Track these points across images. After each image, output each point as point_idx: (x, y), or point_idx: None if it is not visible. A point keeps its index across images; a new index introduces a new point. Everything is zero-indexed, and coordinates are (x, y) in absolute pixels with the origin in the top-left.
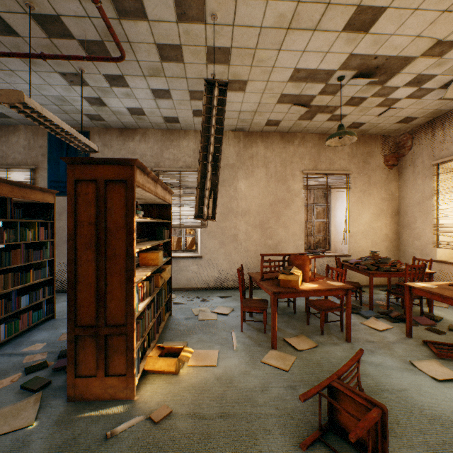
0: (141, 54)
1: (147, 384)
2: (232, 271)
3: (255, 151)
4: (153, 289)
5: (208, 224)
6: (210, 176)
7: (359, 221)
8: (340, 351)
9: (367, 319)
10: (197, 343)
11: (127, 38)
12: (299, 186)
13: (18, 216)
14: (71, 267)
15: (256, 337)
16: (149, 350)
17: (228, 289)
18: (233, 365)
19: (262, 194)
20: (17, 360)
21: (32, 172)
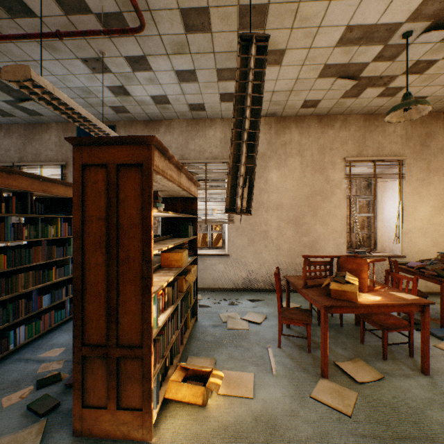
0: (164, 26)
1: (168, 419)
2: (262, 271)
3: (288, 138)
4: (176, 295)
5: (236, 220)
6: (245, 159)
7: (416, 216)
8: (417, 389)
9: (442, 341)
10: (227, 361)
11: (147, 5)
12: (339, 176)
13: (39, 212)
14: (78, 271)
15: (299, 358)
16: (172, 369)
17: (257, 290)
18: (275, 399)
19: (296, 185)
20: (32, 368)
21: (62, 168)
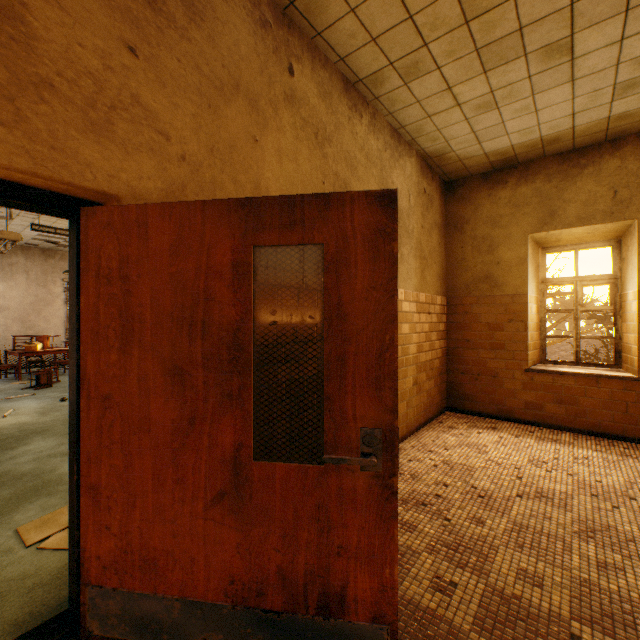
0: None
1: None
2: None
3: (16, 260)
4: None
5: None
6: None
7: None
8: (62, 377)
9: None
10: None
11: None
12: (60, 290)
13: None
14: None
15: (10, 381)
16: None
17: None
18: None
19: (23, 294)
20: None
21: None
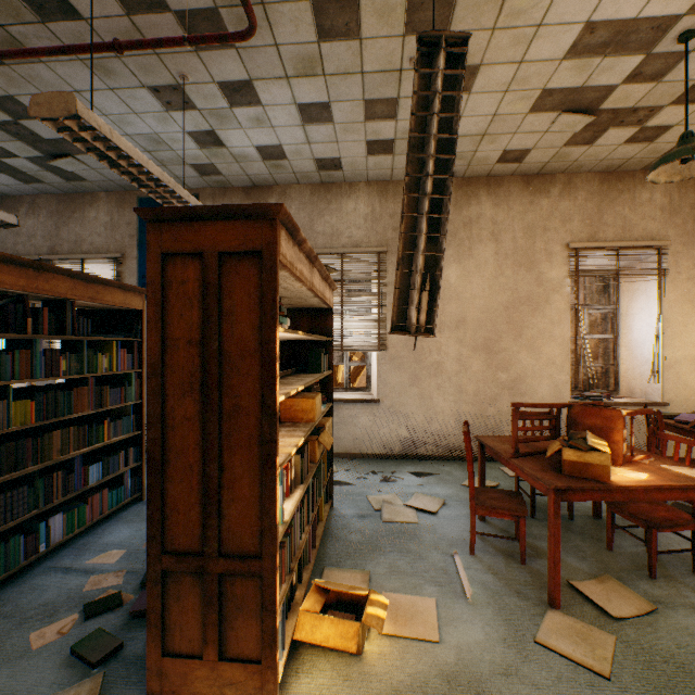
0: (284, 30)
1: (301, 676)
2: (433, 427)
3: (475, 213)
4: (306, 468)
5: (390, 344)
6: (424, 244)
7: (687, 338)
8: None
9: None
10: (389, 576)
11: None
12: (559, 273)
13: (84, 332)
14: (155, 431)
15: (507, 573)
16: (301, 590)
17: (425, 458)
18: (476, 644)
19: (488, 289)
20: (75, 584)
21: (116, 263)
